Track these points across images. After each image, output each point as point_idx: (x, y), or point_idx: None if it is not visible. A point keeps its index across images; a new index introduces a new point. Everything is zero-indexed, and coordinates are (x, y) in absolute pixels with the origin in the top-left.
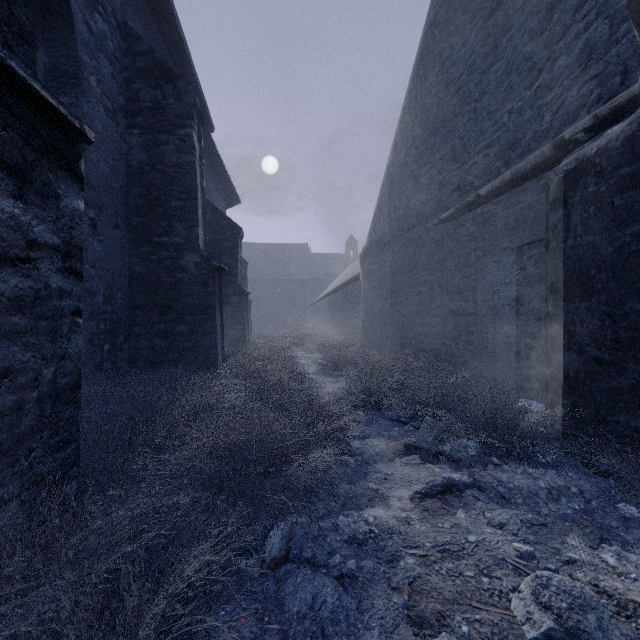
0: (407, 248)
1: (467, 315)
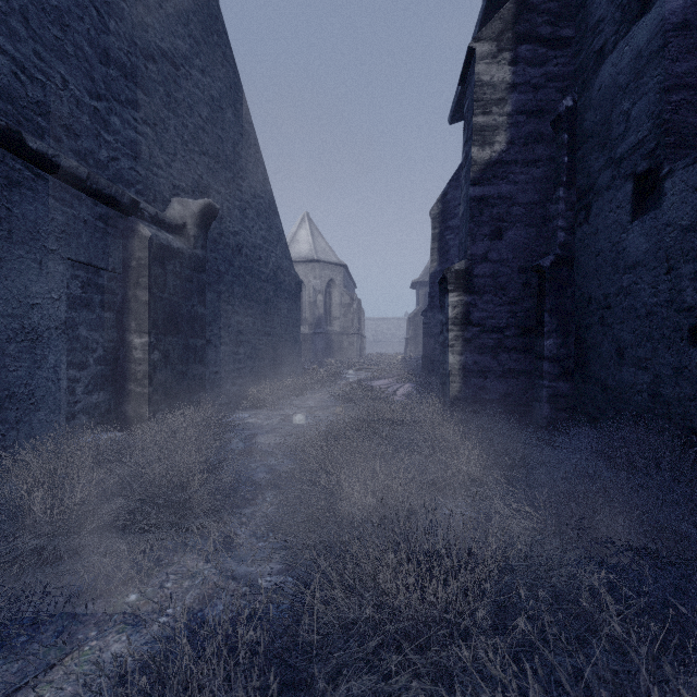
0: None
1: None
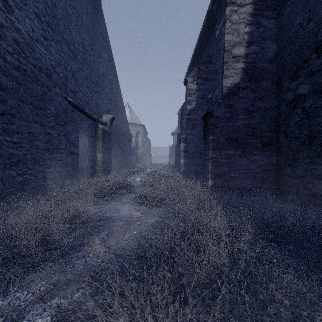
0: (33, 81)
1: (77, 155)
